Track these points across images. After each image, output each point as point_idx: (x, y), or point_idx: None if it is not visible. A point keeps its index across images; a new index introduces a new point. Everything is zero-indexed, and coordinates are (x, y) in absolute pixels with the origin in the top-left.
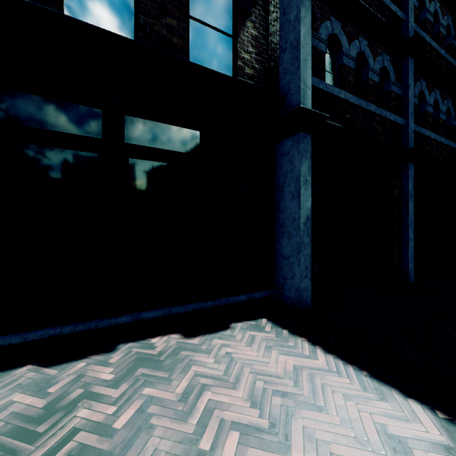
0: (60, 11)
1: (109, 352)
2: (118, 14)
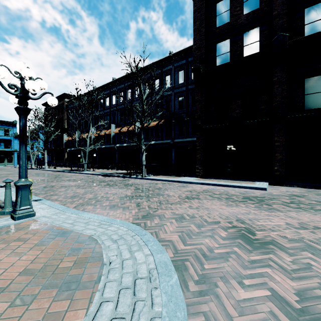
0: (303, 109)
1: (320, 189)
2: (320, 101)
